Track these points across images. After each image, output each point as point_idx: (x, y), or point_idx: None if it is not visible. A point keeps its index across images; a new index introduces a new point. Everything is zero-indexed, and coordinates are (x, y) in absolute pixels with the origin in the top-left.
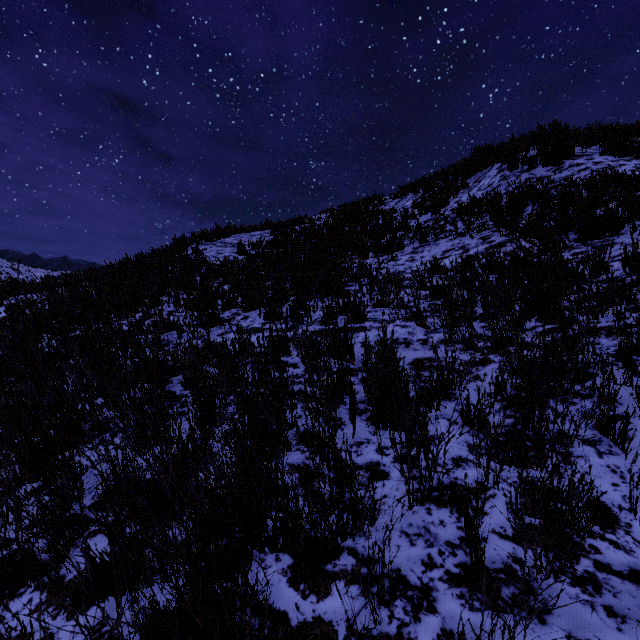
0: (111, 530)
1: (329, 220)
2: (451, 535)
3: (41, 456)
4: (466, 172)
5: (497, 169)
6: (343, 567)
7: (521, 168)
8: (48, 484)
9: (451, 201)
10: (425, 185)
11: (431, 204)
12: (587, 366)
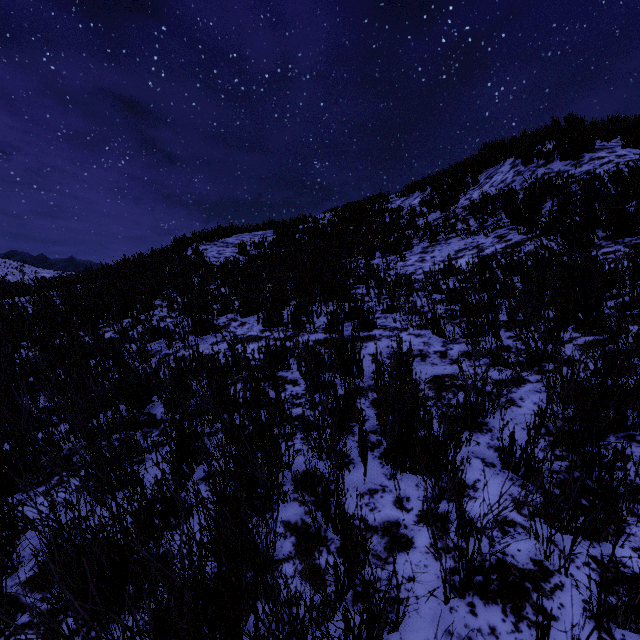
0: None
1: (333, 219)
2: None
3: None
4: (476, 168)
5: (510, 164)
6: None
7: (536, 163)
8: None
9: (461, 198)
10: (433, 182)
11: (440, 202)
12: None
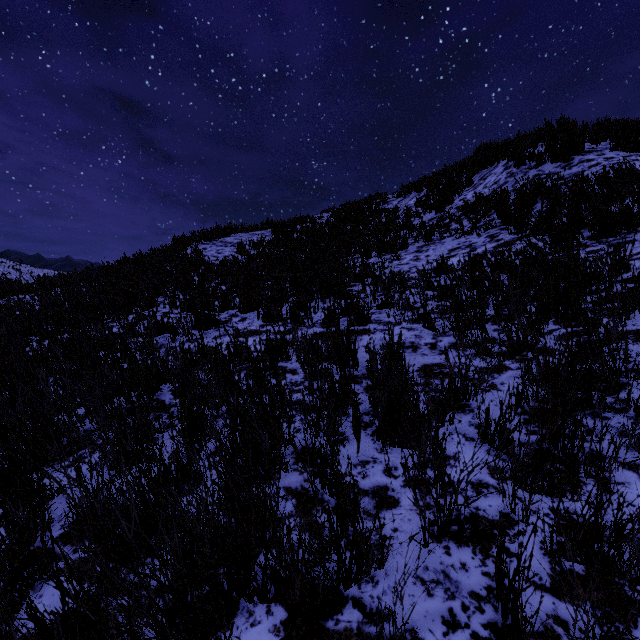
0: (63, 586)
1: (331, 219)
2: (476, 583)
3: (7, 478)
4: (471, 169)
5: (503, 166)
6: (347, 624)
7: (528, 165)
8: (6, 515)
9: (456, 199)
10: (429, 183)
11: (435, 202)
12: (617, 375)
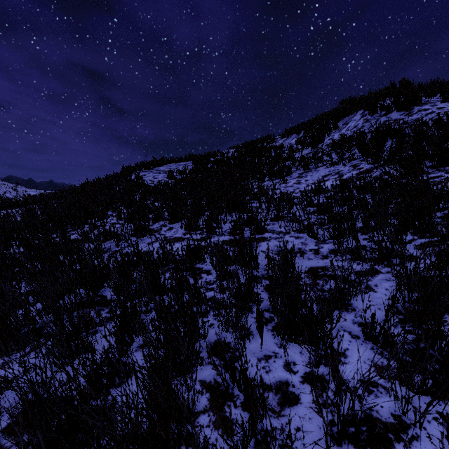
0: None
1: (235, 153)
2: None
3: None
4: (336, 117)
5: (360, 114)
6: None
7: (379, 113)
8: None
9: (326, 139)
10: (305, 127)
11: (311, 141)
12: None
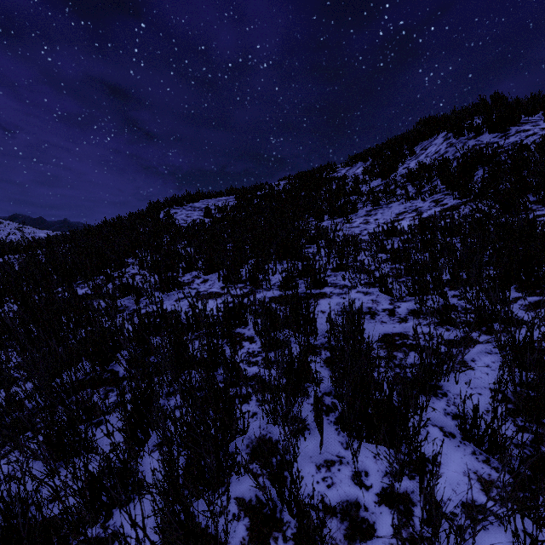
0: None
1: (287, 186)
2: None
3: None
4: (412, 141)
5: (443, 137)
6: None
7: (467, 135)
8: None
9: (400, 167)
10: (374, 154)
11: (381, 170)
12: None
